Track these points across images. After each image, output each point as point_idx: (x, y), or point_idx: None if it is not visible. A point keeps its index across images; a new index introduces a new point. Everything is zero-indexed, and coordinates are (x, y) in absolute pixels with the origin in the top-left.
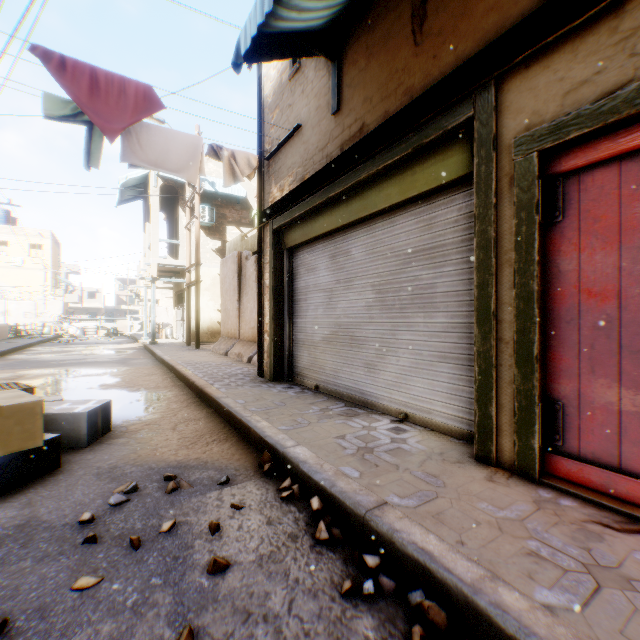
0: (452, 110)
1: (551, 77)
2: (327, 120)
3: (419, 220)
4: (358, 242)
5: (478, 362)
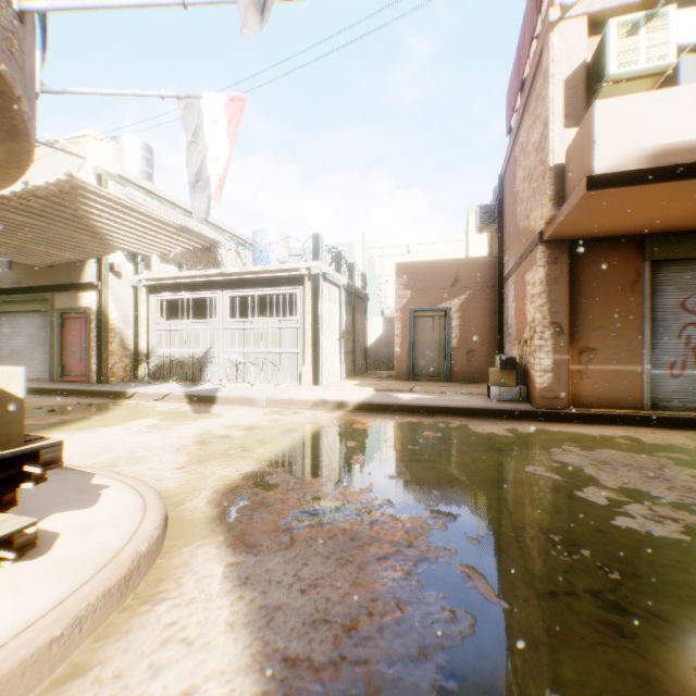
0: (47, 294)
1: (64, 298)
2: (8, 270)
3: (44, 317)
4: (24, 319)
5: (52, 358)
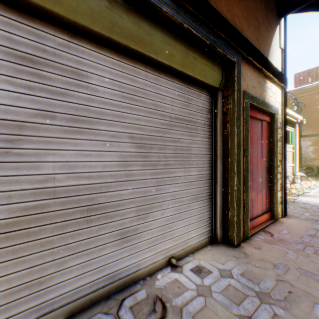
0: (229, 47)
1: (250, 76)
2: None
3: (181, 94)
4: (105, 72)
5: (237, 194)
